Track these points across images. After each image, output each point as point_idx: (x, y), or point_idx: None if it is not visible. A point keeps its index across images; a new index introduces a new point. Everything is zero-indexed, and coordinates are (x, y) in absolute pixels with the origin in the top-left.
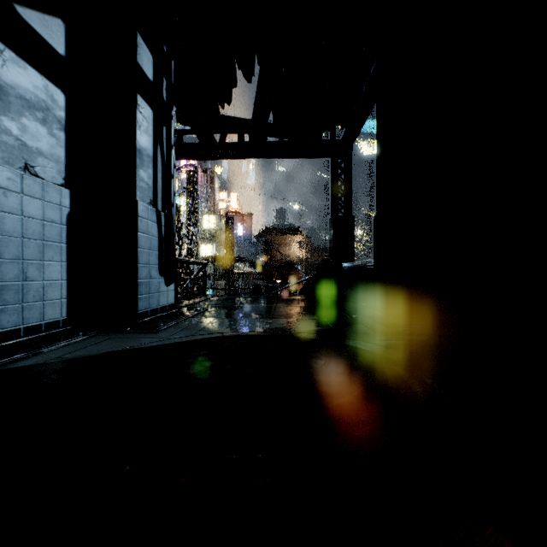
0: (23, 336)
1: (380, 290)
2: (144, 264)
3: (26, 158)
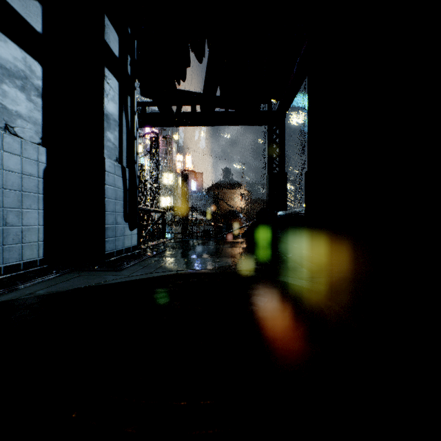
0: (3, 274)
1: (311, 234)
2: (110, 212)
3: (7, 119)
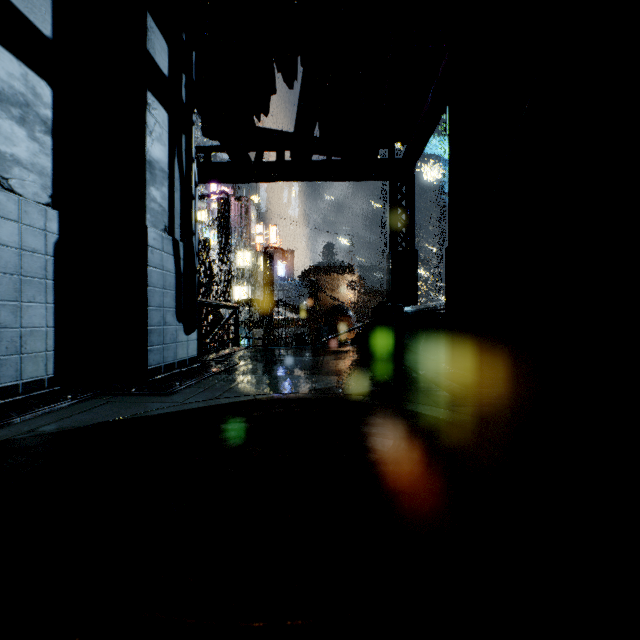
0: None
1: (454, 339)
2: (156, 307)
3: None
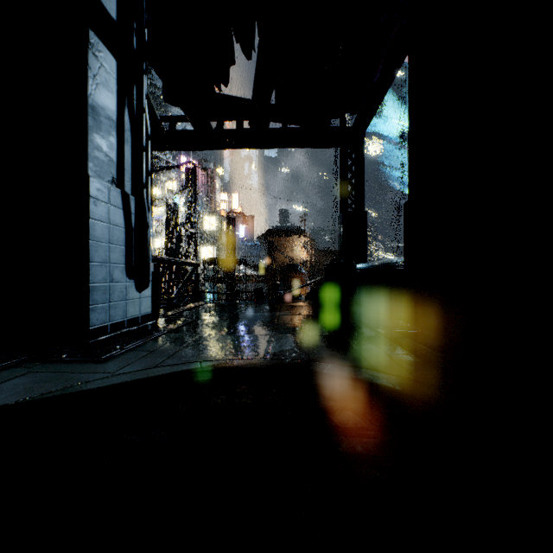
0: None
1: (415, 297)
2: (100, 262)
3: None
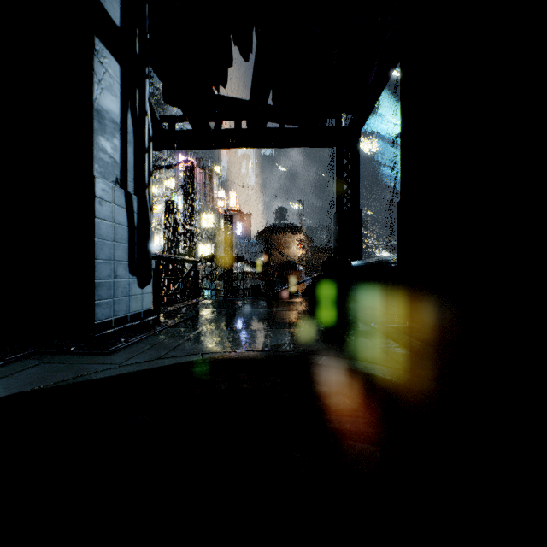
0: None
1: (407, 292)
2: (104, 260)
3: None
